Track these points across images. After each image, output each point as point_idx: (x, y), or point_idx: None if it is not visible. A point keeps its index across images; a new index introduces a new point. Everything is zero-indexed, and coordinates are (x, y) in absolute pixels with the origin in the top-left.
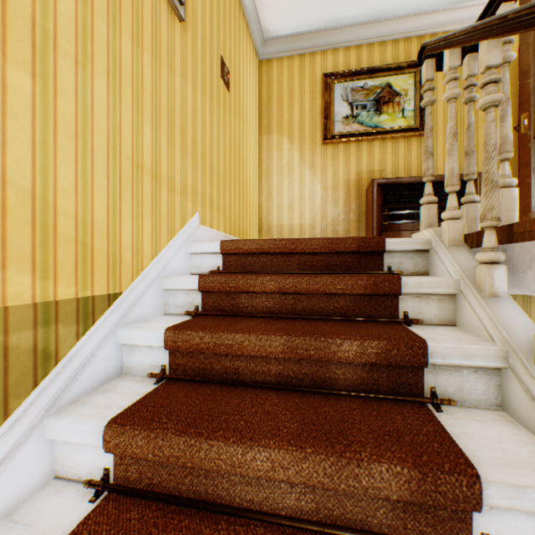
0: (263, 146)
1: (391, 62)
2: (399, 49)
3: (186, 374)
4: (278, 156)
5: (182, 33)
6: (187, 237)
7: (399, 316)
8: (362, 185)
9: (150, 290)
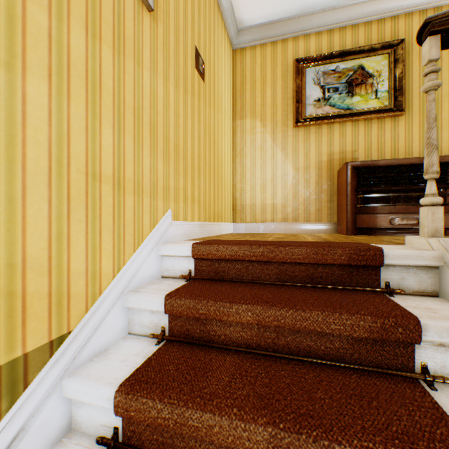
0: (237, 130)
1: (364, 44)
2: (371, 31)
3: (142, 446)
4: (251, 139)
5: (152, 24)
6: (157, 239)
7: (414, 367)
8: (334, 166)
9: (110, 313)
